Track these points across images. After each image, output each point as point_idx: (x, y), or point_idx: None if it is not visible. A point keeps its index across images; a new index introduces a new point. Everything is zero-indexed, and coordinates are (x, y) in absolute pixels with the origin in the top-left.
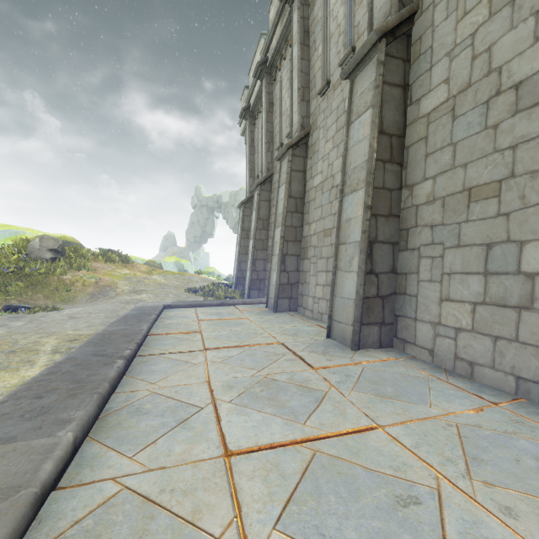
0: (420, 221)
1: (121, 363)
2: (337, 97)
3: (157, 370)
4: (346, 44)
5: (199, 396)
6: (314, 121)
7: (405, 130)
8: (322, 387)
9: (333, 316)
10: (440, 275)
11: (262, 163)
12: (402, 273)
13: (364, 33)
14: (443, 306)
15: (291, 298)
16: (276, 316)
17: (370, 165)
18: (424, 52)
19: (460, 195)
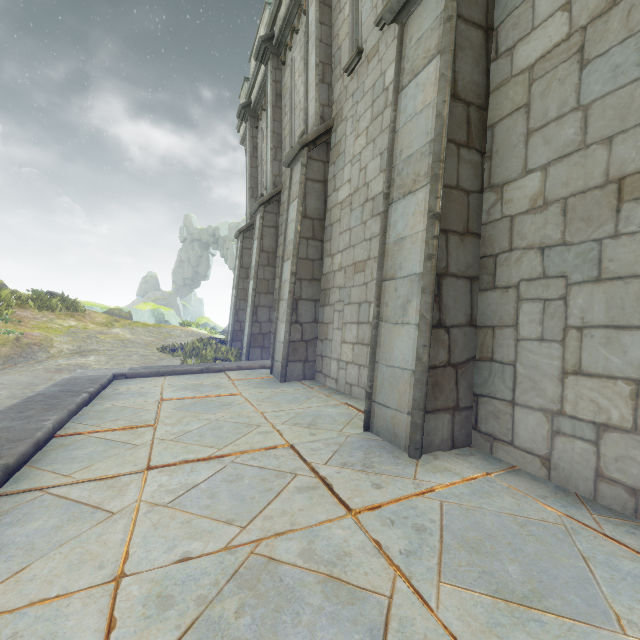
0: (519, 242)
1: None
2: (372, 71)
3: (13, 545)
4: None
5: None
6: (339, 111)
7: (488, 100)
8: (378, 580)
9: (375, 395)
10: (560, 330)
11: (266, 177)
12: (485, 326)
13: None
14: (569, 383)
15: (307, 361)
16: (285, 388)
17: (438, 146)
18: None
19: (599, 192)
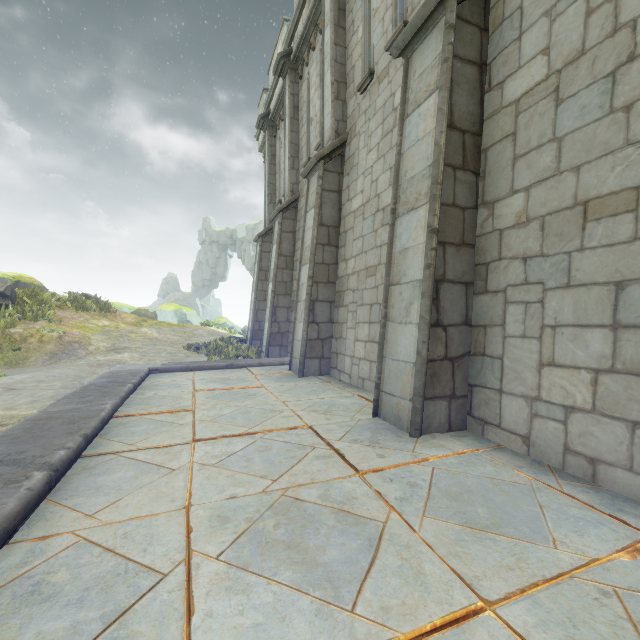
0: (506, 252)
1: (39, 479)
2: (383, 91)
3: (106, 486)
4: (396, 20)
5: (164, 543)
6: (352, 126)
7: (482, 127)
8: (377, 513)
9: (383, 385)
10: (538, 329)
11: (284, 184)
12: (479, 325)
13: (420, 2)
14: (544, 373)
15: (323, 358)
16: (303, 382)
17: (436, 171)
18: (509, 16)
19: (569, 212)
